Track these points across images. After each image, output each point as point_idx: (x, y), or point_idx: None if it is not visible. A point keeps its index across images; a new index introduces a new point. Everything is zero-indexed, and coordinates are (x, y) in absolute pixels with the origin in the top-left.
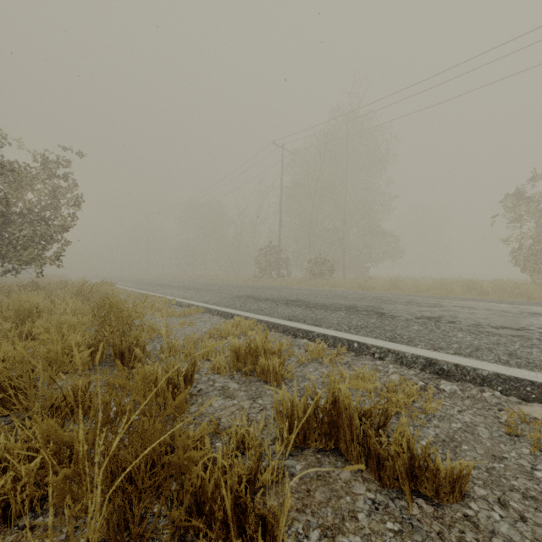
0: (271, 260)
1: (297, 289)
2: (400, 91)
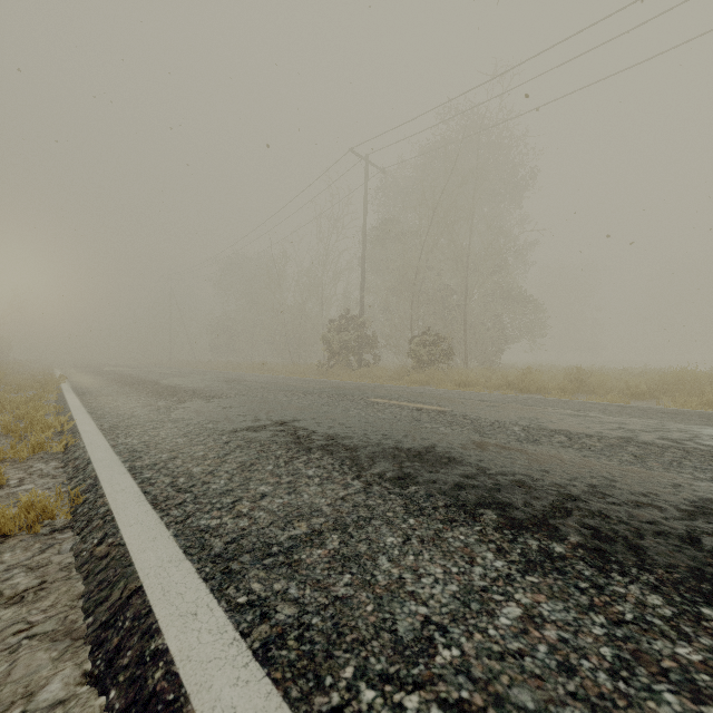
0: (348, 338)
1: (403, 394)
2: (579, 31)
